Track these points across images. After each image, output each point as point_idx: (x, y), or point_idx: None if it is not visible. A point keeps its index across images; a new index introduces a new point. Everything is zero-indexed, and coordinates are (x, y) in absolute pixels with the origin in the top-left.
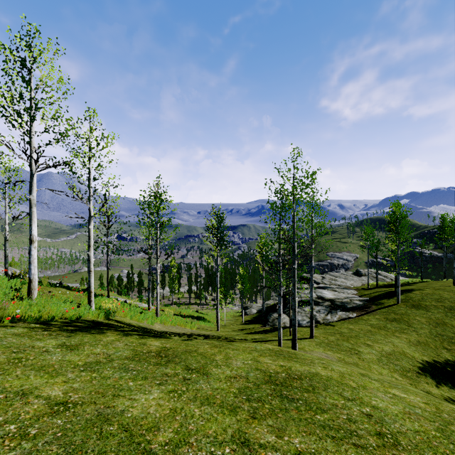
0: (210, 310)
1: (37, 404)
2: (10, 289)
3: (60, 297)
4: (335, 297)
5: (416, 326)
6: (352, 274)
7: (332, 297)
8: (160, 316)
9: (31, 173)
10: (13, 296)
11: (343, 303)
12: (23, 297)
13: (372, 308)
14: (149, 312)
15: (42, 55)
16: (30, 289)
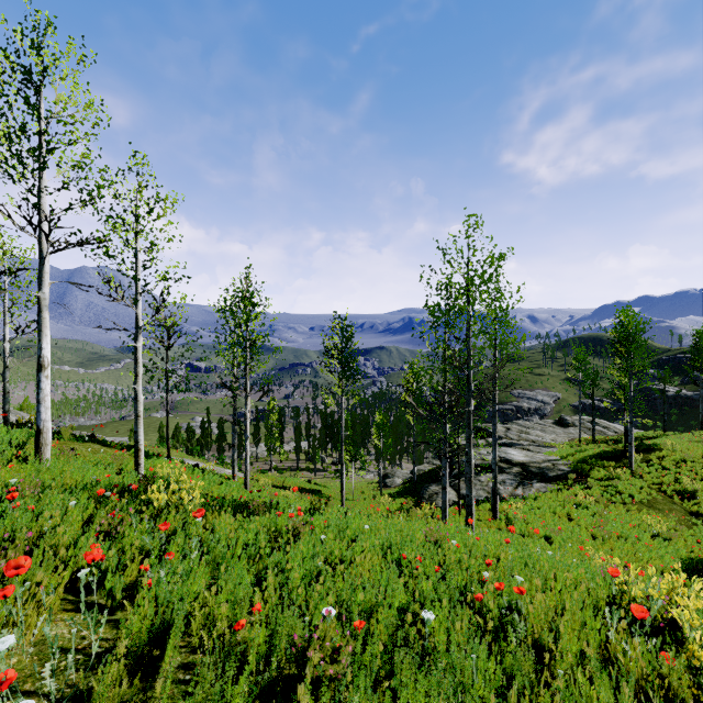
0: (330, 479)
1: (18, 656)
2: (8, 445)
3: (88, 458)
4: (528, 460)
5: (662, 507)
6: (554, 424)
7: (523, 460)
8: (251, 488)
9: (41, 256)
10: (12, 455)
11: (542, 469)
12: (29, 458)
13: (588, 477)
14: (234, 482)
15: (57, 62)
16: (38, 445)
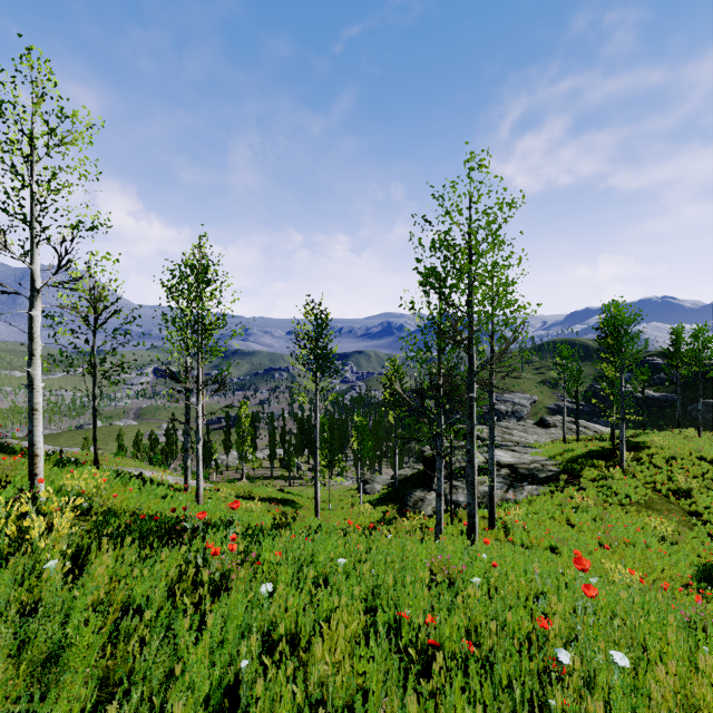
0: (306, 487)
1: None
2: None
3: None
4: (516, 461)
5: (660, 508)
6: (535, 425)
7: (511, 461)
8: (204, 501)
9: None
10: None
11: (531, 470)
12: None
13: (580, 478)
14: (184, 495)
15: None
16: None
